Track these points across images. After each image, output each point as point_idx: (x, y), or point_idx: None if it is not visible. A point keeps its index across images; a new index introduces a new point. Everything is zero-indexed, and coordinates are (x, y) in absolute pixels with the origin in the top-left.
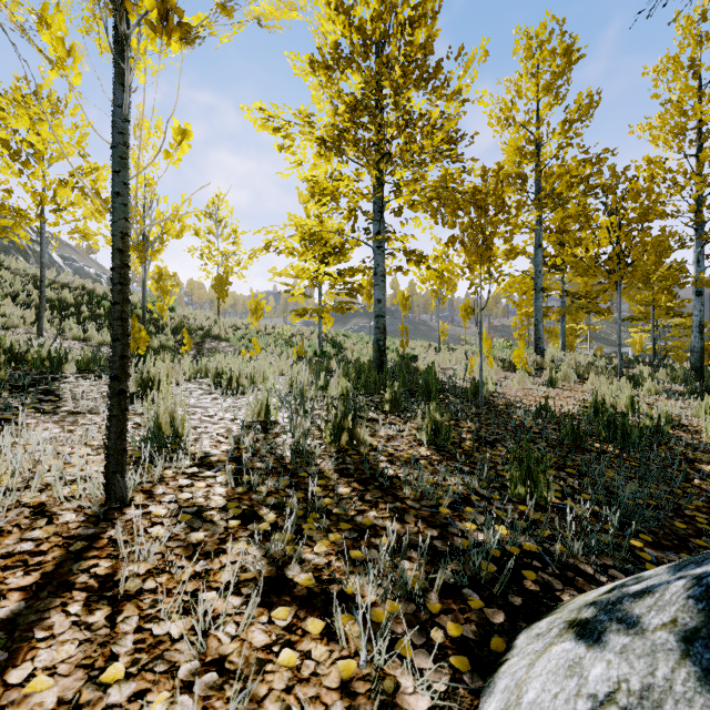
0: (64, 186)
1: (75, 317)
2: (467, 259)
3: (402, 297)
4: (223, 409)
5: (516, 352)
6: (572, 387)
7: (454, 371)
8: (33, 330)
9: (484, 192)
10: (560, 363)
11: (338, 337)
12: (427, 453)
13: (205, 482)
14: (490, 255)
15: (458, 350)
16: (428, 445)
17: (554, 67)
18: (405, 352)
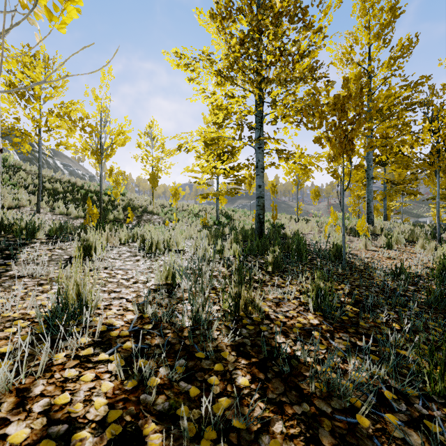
0: (51, 115)
1: (63, 200)
2: (332, 151)
3: (271, 185)
4: (138, 273)
5: (359, 222)
6: (405, 249)
7: (319, 238)
8: (35, 208)
9: (346, 97)
10: (388, 230)
11: (229, 212)
12: (316, 321)
13: (95, 370)
14: (352, 147)
15: (311, 220)
16: (314, 310)
17: (381, 21)
18: (274, 222)
